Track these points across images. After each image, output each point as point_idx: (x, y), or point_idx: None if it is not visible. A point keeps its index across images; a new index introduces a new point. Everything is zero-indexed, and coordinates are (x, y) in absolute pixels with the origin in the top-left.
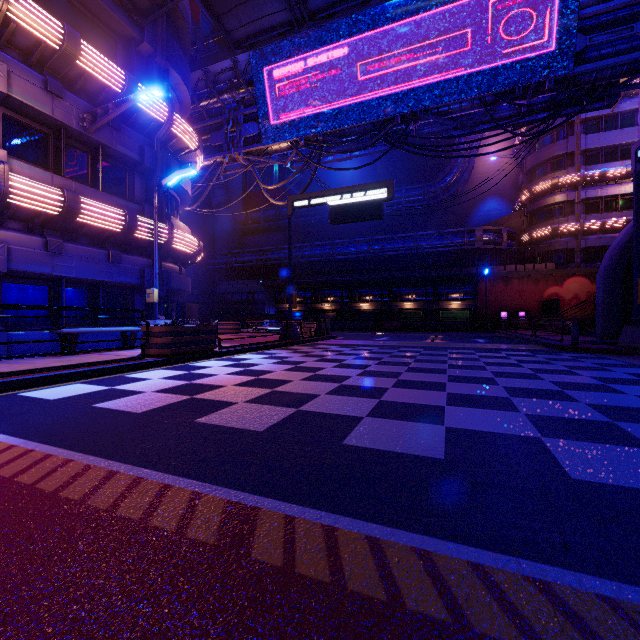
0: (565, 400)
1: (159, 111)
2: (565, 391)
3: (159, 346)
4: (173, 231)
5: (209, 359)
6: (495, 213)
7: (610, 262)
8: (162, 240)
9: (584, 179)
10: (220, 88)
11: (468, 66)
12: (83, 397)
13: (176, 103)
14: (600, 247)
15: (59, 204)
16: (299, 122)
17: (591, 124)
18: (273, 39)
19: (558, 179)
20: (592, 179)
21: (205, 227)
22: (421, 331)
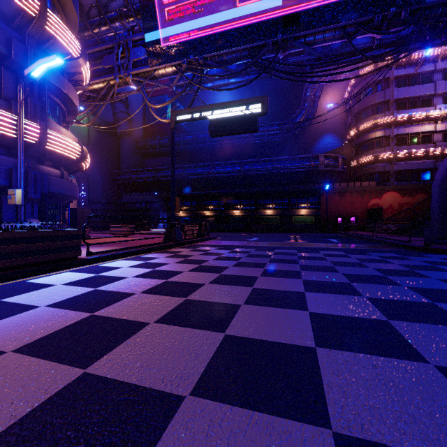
0: None
1: (27, 1)
2: None
3: None
4: (46, 131)
5: (67, 269)
6: (330, 145)
7: (445, 175)
8: (32, 139)
9: (396, 120)
10: (111, 15)
11: None
12: None
13: (61, 15)
14: (407, 170)
15: None
16: (182, 46)
17: (401, 80)
18: None
19: (378, 120)
20: (402, 120)
21: (112, 150)
22: (280, 232)
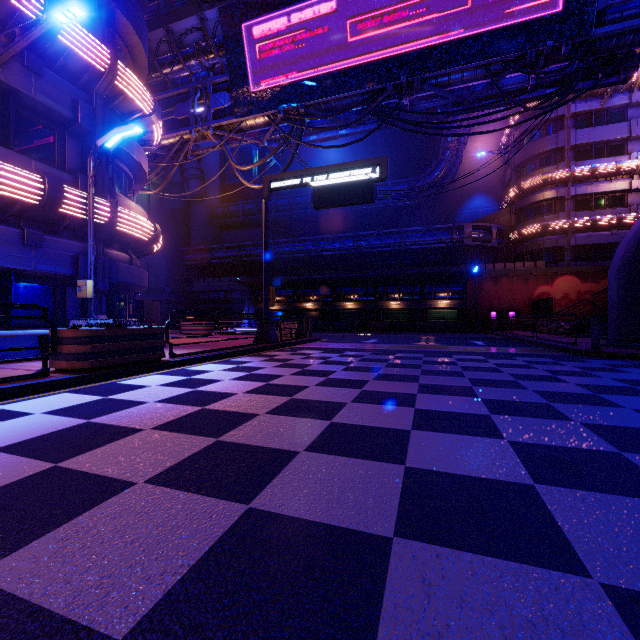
0: None
1: (97, 56)
2: None
3: (73, 357)
4: (117, 209)
5: (153, 372)
6: (482, 210)
7: (626, 255)
8: (102, 219)
9: (574, 175)
10: (186, 52)
11: (473, 26)
12: None
13: (128, 59)
14: (590, 245)
15: None
16: (277, 91)
17: (581, 119)
18: None
19: (548, 175)
20: (582, 175)
21: (179, 220)
22: (409, 332)
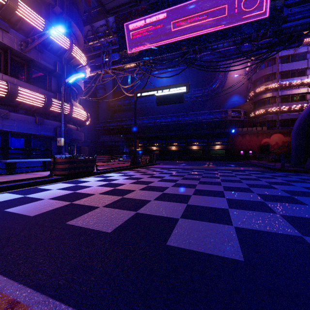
0: (298, 203)
1: (64, 43)
2: (294, 197)
3: (61, 169)
4: (72, 107)
5: (90, 176)
6: (237, 102)
7: (299, 125)
8: (66, 112)
9: (281, 86)
10: (99, 35)
11: (227, 23)
12: (2, 203)
13: (75, 41)
14: (288, 119)
15: (5, 90)
16: (140, 53)
17: (284, 59)
18: (126, 9)
19: (268, 85)
20: (284, 86)
21: (93, 108)
22: (201, 160)
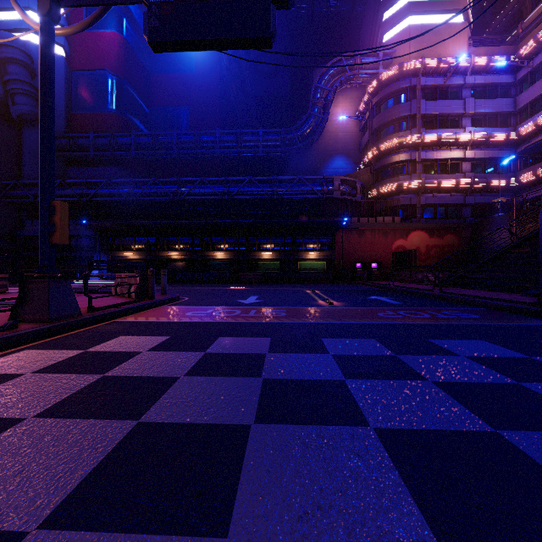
0: None
1: None
2: None
3: None
4: None
5: None
6: (342, 171)
7: None
8: None
9: (424, 141)
10: None
11: None
12: None
13: None
14: (435, 205)
15: None
16: None
17: (428, 92)
18: None
19: (404, 138)
20: (430, 142)
21: (2, 145)
22: (282, 283)
